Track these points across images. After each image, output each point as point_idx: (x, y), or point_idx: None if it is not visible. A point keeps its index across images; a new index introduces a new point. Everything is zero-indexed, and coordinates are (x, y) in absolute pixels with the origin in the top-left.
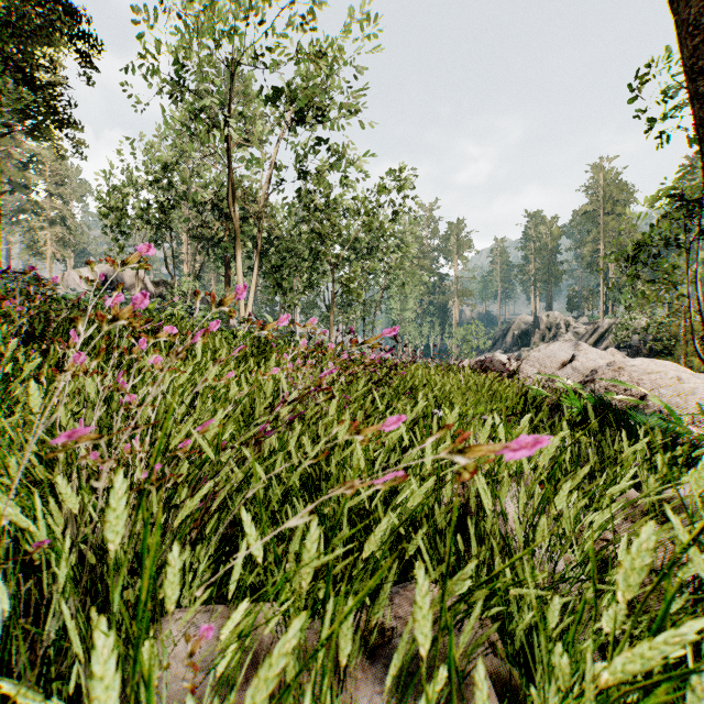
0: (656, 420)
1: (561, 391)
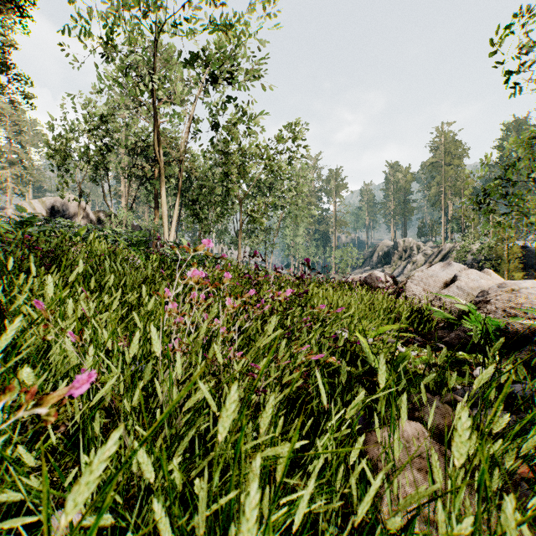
0: None
1: (448, 308)
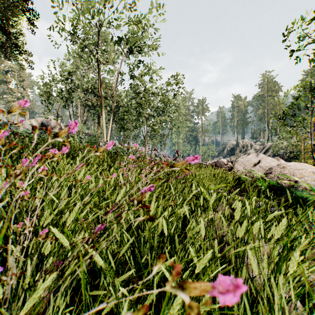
0: (307, 194)
1: (254, 177)
